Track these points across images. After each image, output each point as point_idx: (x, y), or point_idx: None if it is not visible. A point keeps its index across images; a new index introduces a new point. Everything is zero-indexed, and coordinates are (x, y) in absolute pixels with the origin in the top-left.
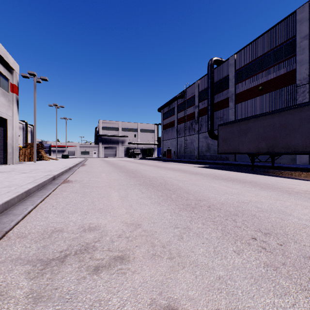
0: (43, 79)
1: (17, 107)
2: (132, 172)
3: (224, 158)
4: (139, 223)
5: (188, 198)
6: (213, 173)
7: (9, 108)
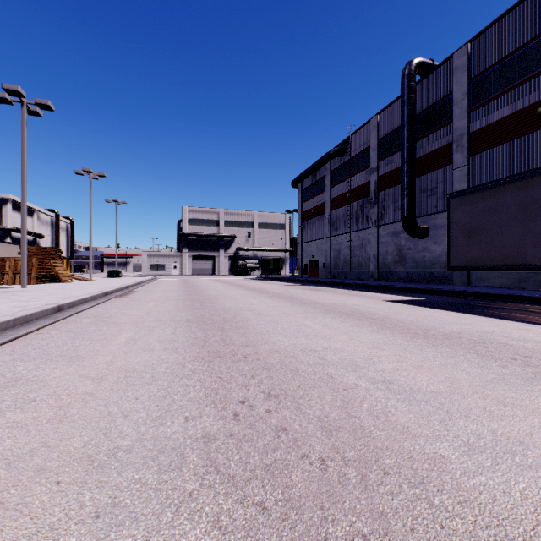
0: (43, 105)
1: None
2: (222, 322)
3: (439, 277)
4: None
5: None
6: (481, 333)
7: None
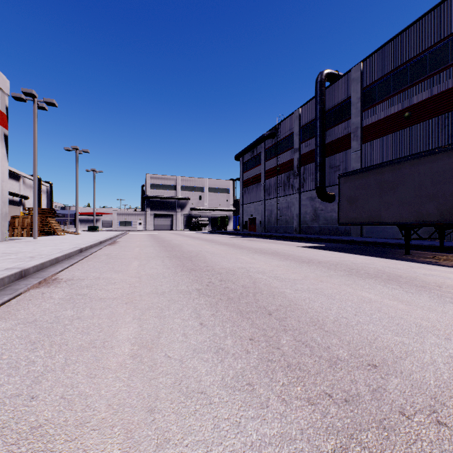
0: (49, 102)
1: (6, 149)
2: (190, 257)
3: (342, 231)
4: None
5: (332, 356)
6: (340, 261)
7: None
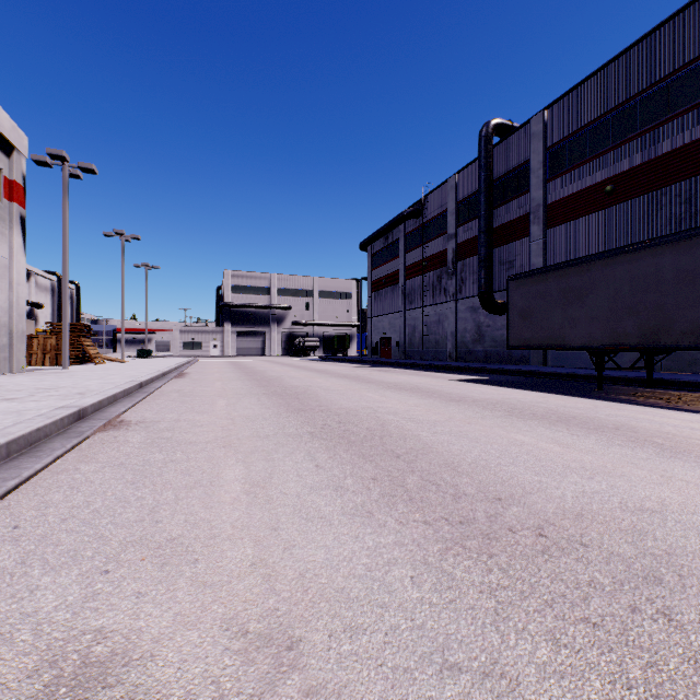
0: (86, 168)
1: (23, 237)
2: (296, 394)
3: (517, 358)
4: (295, 634)
5: (459, 492)
6: (503, 399)
7: (1, 237)
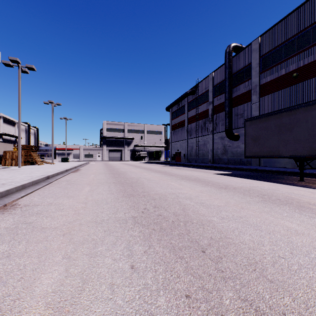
0: (30, 67)
1: None
2: (131, 183)
3: (244, 162)
4: None
5: None
6: (251, 187)
7: None
